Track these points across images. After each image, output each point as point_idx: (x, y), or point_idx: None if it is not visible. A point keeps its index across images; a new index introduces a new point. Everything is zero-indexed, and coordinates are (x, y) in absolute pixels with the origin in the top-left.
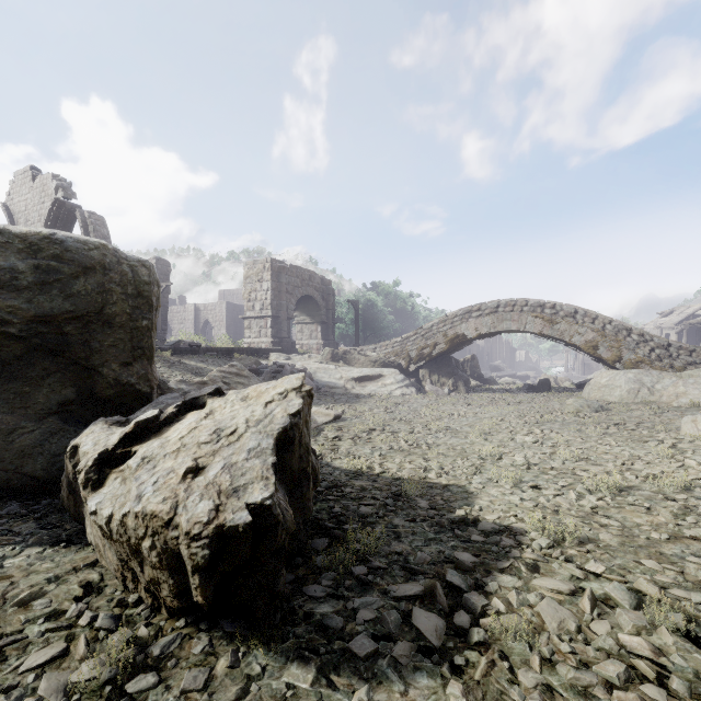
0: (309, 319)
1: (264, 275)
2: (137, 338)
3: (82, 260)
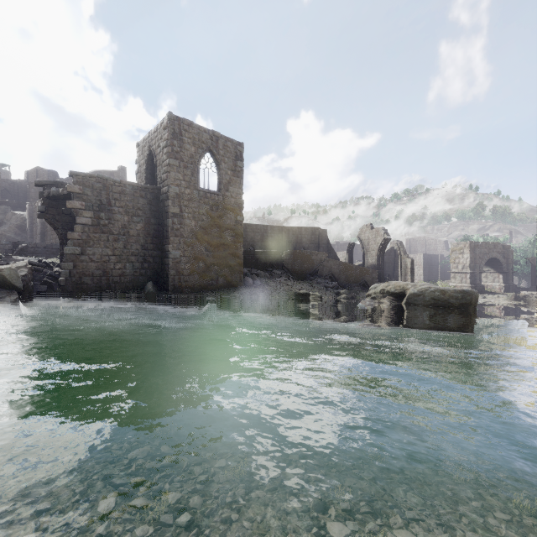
0: (492, 270)
1: (464, 250)
2: (475, 307)
3: (469, 294)
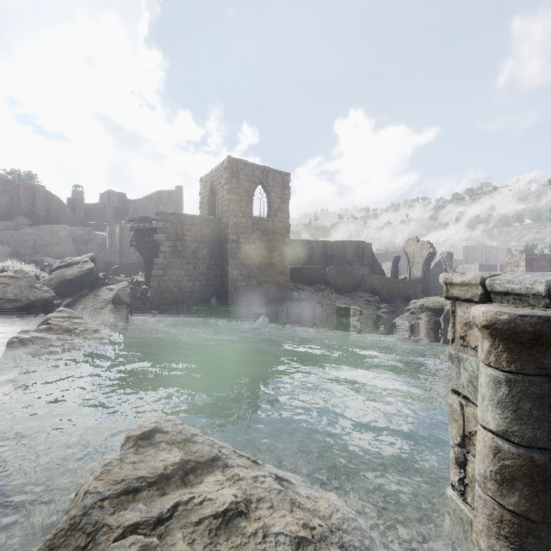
0: None
1: (520, 263)
2: None
3: None
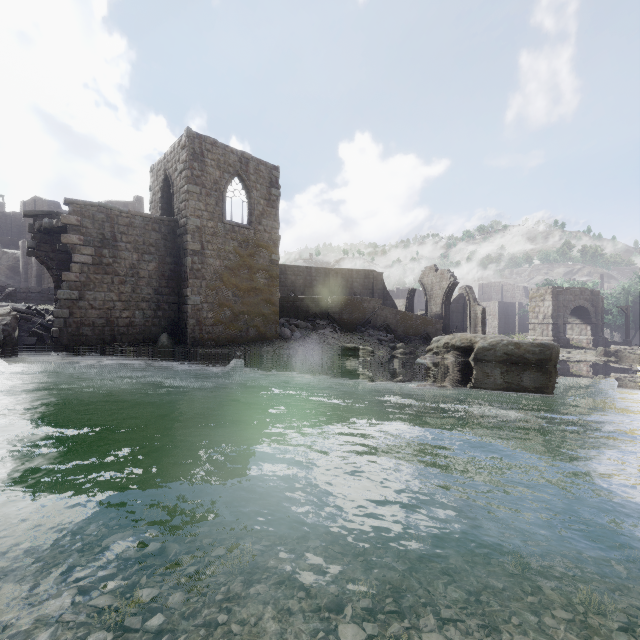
0: (578, 320)
1: (546, 297)
2: (555, 363)
3: (548, 347)
